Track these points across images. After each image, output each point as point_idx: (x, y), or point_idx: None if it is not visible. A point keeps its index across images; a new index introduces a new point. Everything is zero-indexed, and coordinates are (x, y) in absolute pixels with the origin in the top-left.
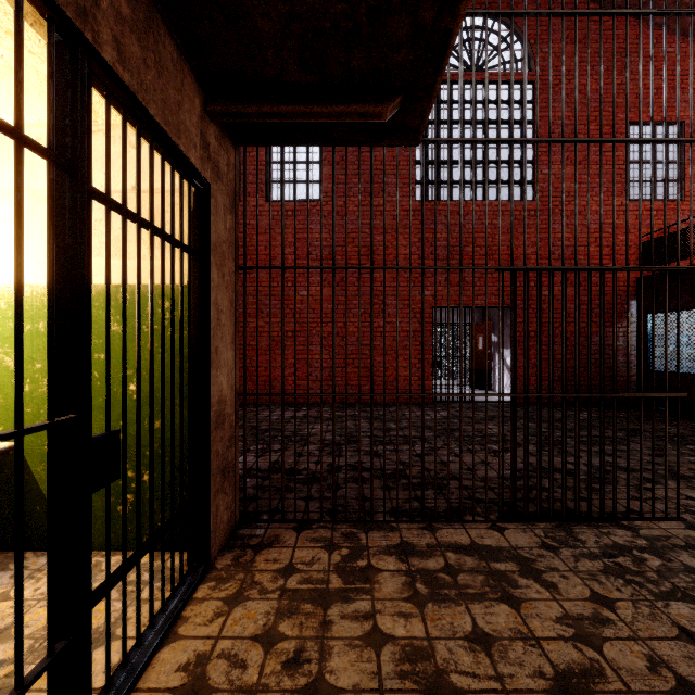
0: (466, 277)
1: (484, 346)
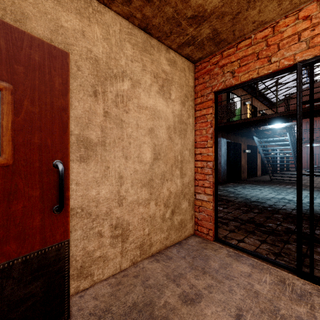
0: None
1: None
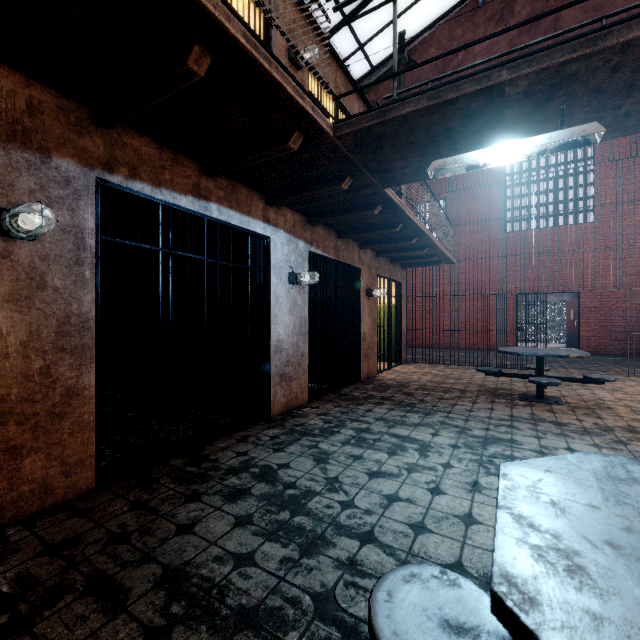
0: (540, 275)
1: (574, 318)
